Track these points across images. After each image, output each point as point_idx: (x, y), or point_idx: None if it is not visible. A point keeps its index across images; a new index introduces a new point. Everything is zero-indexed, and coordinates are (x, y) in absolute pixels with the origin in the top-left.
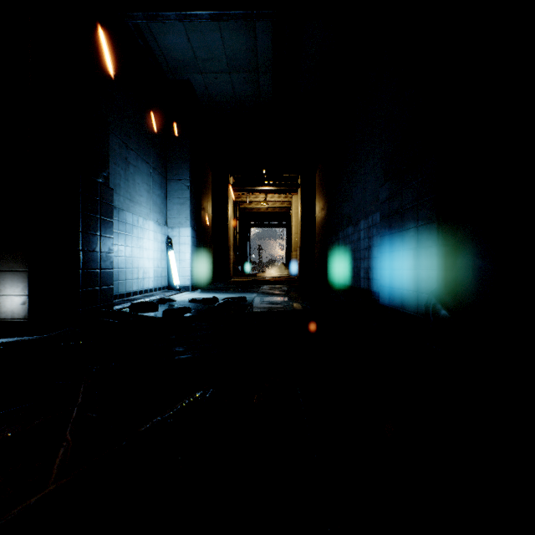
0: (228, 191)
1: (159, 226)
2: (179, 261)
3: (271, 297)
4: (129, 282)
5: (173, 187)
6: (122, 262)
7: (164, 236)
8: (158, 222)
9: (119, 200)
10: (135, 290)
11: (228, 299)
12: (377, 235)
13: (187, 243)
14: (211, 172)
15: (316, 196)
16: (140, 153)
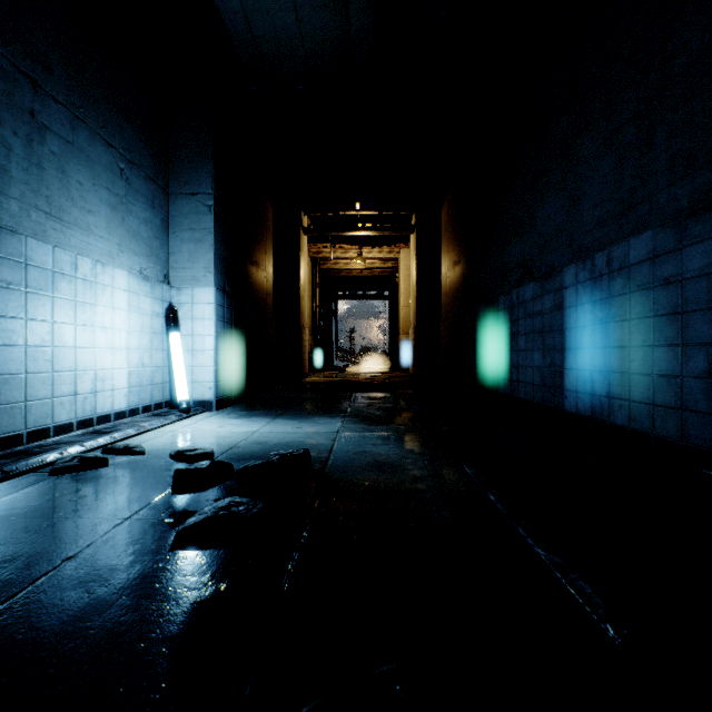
0: (300, 237)
1: (145, 281)
2: (192, 352)
3: (373, 433)
4: (40, 404)
5: (181, 209)
6: (12, 360)
7: (159, 302)
8: (144, 275)
9: (5, 207)
10: (66, 421)
11: (230, 502)
12: (630, 292)
13: (208, 318)
14: (272, 206)
15: (442, 244)
16: (84, 117)
